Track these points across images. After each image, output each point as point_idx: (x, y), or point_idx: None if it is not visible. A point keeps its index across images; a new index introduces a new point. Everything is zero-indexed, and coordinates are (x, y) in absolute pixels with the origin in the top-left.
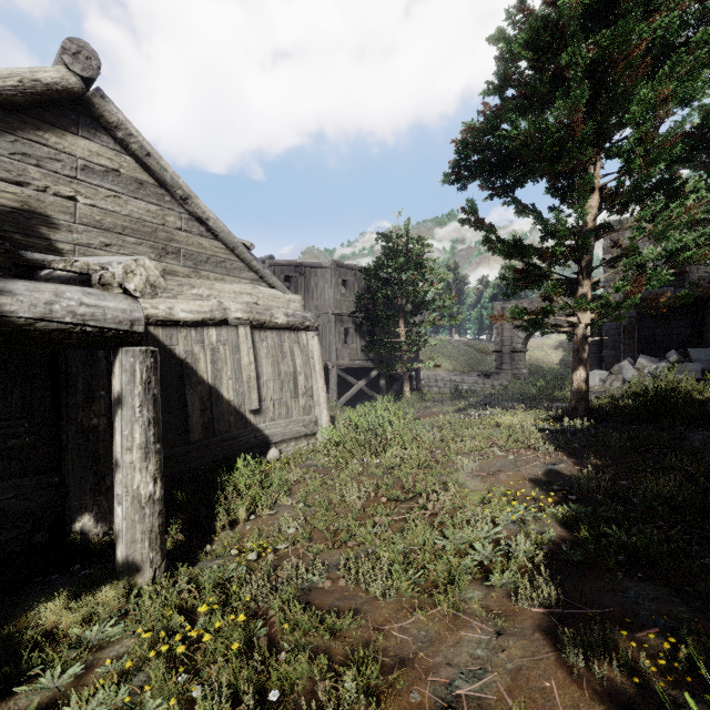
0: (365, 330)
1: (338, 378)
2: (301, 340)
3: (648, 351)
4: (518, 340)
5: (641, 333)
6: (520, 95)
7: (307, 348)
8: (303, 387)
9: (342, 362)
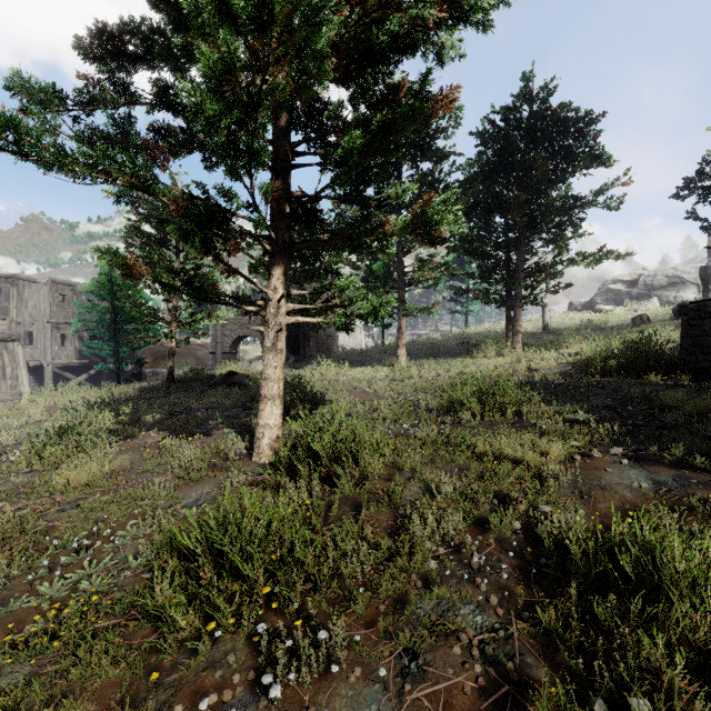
0: (85, 335)
1: (58, 376)
2: (9, 347)
3: (293, 353)
4: (227, 345)
5: (290, 343)
6: (141, 242)
7: (14, 352)
8: (10, 374)
9: (58, 361)
